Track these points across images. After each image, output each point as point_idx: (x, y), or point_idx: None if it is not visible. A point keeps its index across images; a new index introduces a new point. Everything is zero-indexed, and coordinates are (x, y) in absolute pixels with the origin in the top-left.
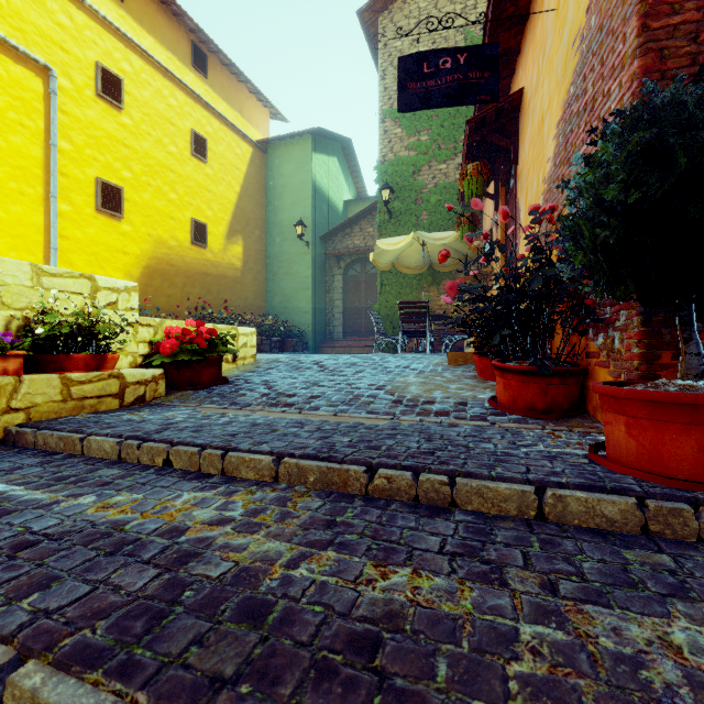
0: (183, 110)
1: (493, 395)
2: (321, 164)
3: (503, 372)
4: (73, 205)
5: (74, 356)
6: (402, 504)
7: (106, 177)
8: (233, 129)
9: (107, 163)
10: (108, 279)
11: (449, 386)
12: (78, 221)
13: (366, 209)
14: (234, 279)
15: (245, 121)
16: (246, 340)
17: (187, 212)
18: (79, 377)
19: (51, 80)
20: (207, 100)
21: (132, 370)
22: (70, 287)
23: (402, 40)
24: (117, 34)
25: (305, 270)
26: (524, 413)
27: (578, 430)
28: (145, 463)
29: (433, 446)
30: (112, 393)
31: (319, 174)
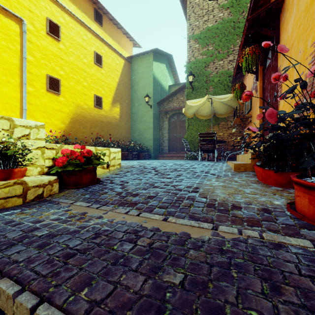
0: (90, 42)
1: (288, 203)
2: (157, 67)
3: (309, 189)
4: (35, 88)
5: None
6: None
7: (51, 74)
8: (115, 51)
9: (52, 67)
10: (23, 120)
11: (244, 190)
12: (37, 96)
13: (180, 88)
14: (115, 124)
15: (121, 47)
16: (115, 155)
17: (92, 91)
18: None
19: (23, 26)
20: (102, 37)
21: (35, 177)
22: None
23: None
24: (57, 4)
25: (149, 119)
26: None
27: None
28: None
29: (294, 311)
30: (17, 194)
31: (156, 72)
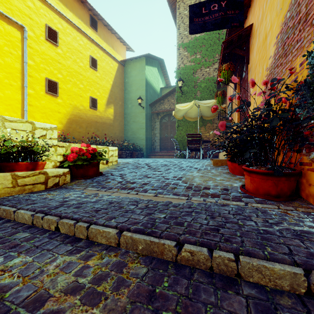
0: (86, 46)
1: (242, 184)
2: (149, 71)
3: (250, 173)
4: (34, 90)
5: (19, 163)
6: (201, 273)
7: (50, 77)
8: (109, 55)
9: (50, 71)
10: (41, 123)
11: (216, 178)
12: (37, 98)
13: (170, 91)
14: (110, 124)
15: (115, 51)
16: (113, 153)
17: (88, 93)
18: (22, 174)
19: (24, 32)
20: (97, 42)
21: (52, 169)
22: (20, 127)
23: (187, 10)
24: (55, 11)
25: (142, 119)
26: (263, 197)
27: (301, 210)
28: (45, 228)
29: (216, 222)
30: (41, 182)
31: (148, 75)
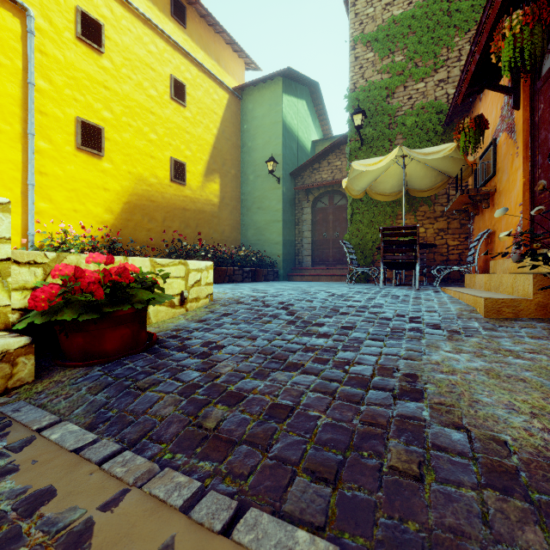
0: (162, 57)
1: None
2: (291, 105)
3: None
4: (52, 142)
5: None
6: None
7: (86, 117)
8: (211, 76)
9: (87, 103)
10: None
11: None
12: (58, 158)
13: (334, 143)
14: (212, 214)
15: (222, 70)
16: (200, 277)
17: (167, 152)
18: None
19: (28, 20)
20: (186, 49)
21: None
22: None
23: None
24: None
25: (276, 203)
26: None
27: None
28: None
29: None
30: None
31: (289, 114)
